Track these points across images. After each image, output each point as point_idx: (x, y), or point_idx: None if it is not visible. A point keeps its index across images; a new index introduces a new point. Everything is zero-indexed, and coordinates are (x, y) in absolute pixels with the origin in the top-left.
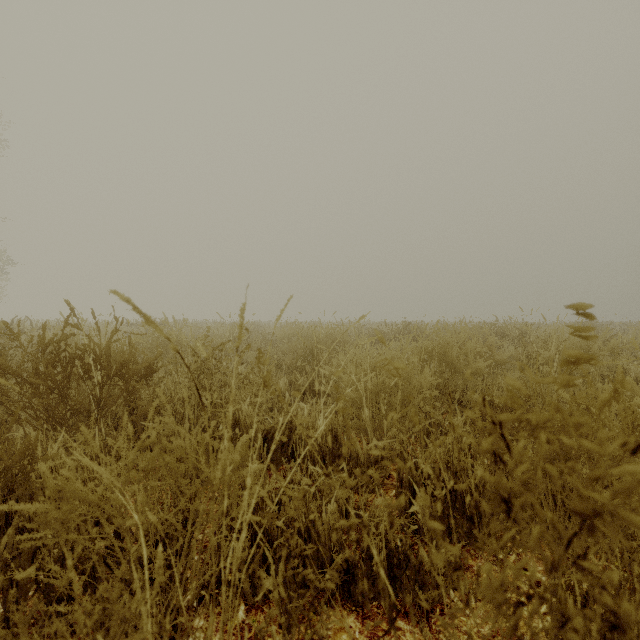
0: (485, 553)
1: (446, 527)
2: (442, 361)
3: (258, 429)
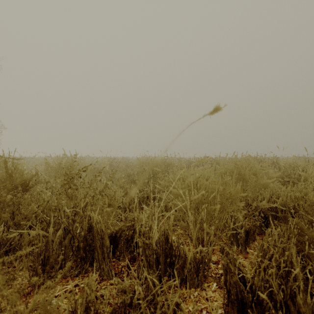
0: None
1: None
2: (238, 179)
3: (106, 233)
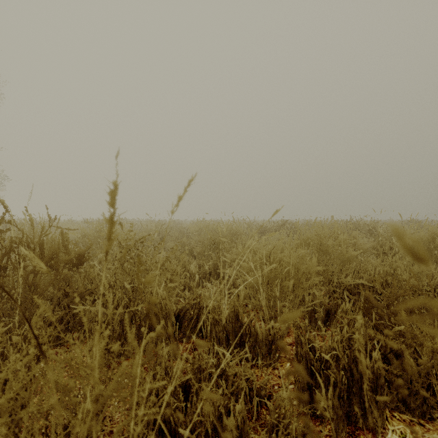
0: (383, 437)
1: (345, 412)
2: (319, 250)
3: (171, 310)
